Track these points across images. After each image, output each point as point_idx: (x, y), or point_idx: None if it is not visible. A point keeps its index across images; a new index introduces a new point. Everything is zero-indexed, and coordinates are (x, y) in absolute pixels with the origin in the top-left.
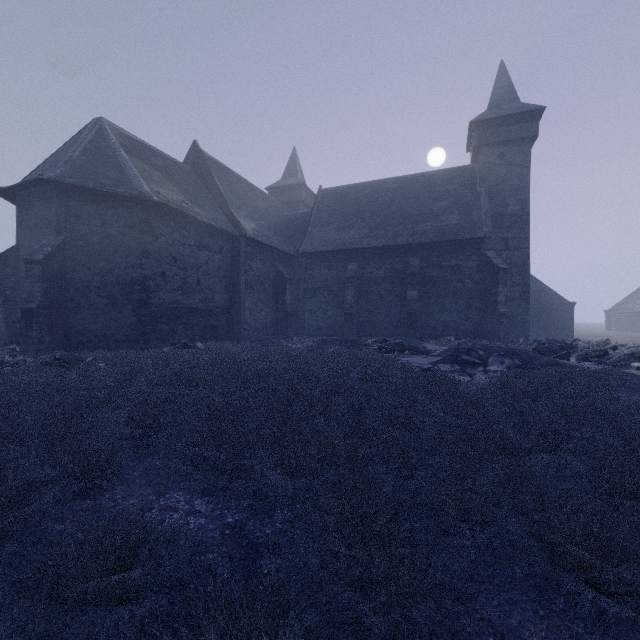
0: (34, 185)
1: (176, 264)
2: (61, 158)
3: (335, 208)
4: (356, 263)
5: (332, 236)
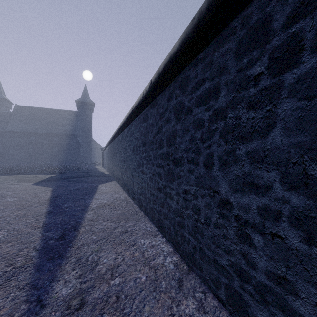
0: None
1: None
2: None
3: (24, 115)
4: (34, 137)
5: (23, 126)
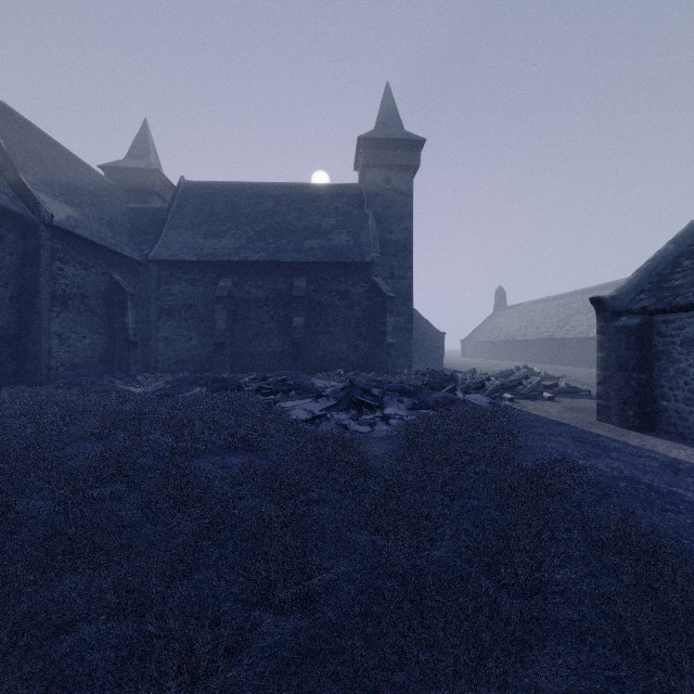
0: None
1: None
2: None
3: (202, 208)
4: (230, 279)
5: (198, 242)
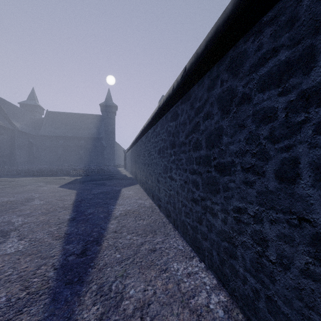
0: None
1: None
2: None
3: (54, 120)
4: (62, 140)
5: (53, 130)
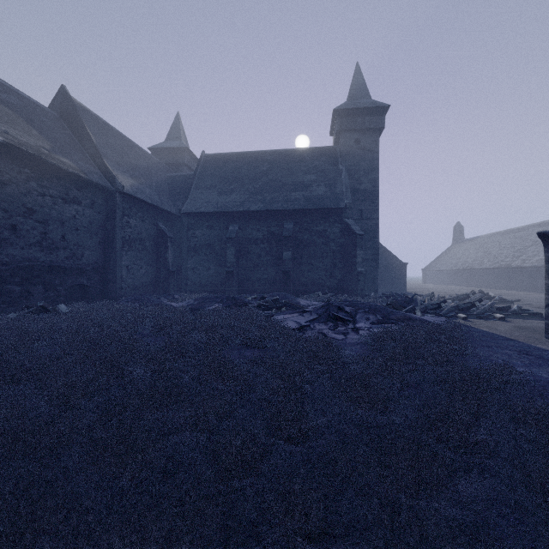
0: None
1: (32, 216)
2: None
3: (217, 173)
4: (237, 225)
5: (214, 198)
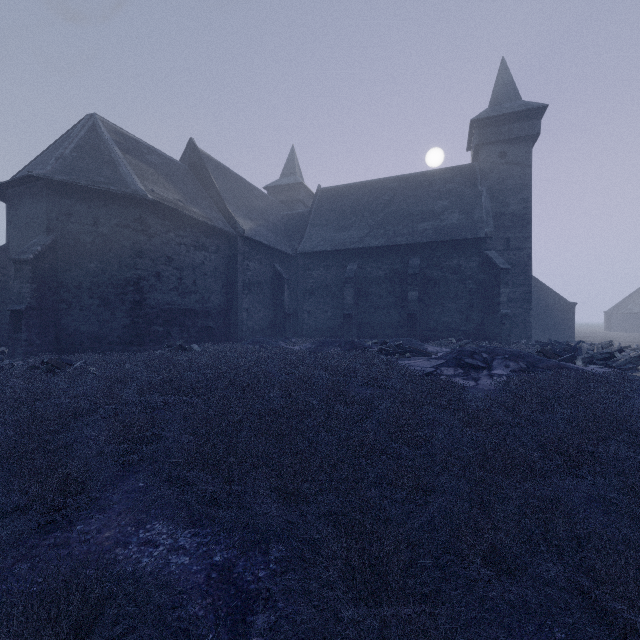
0: (24, 182)
1: (171, 264)
2: (52, 155)
3: (334, 207)
4: (355, 263)
5: (331, 236)
